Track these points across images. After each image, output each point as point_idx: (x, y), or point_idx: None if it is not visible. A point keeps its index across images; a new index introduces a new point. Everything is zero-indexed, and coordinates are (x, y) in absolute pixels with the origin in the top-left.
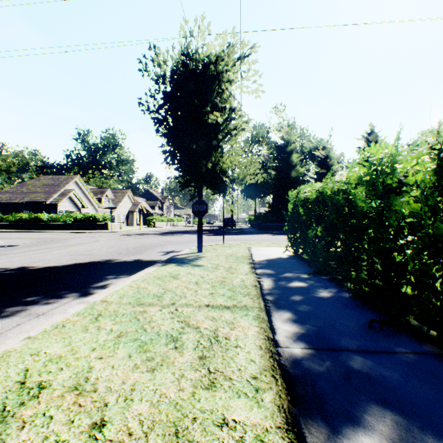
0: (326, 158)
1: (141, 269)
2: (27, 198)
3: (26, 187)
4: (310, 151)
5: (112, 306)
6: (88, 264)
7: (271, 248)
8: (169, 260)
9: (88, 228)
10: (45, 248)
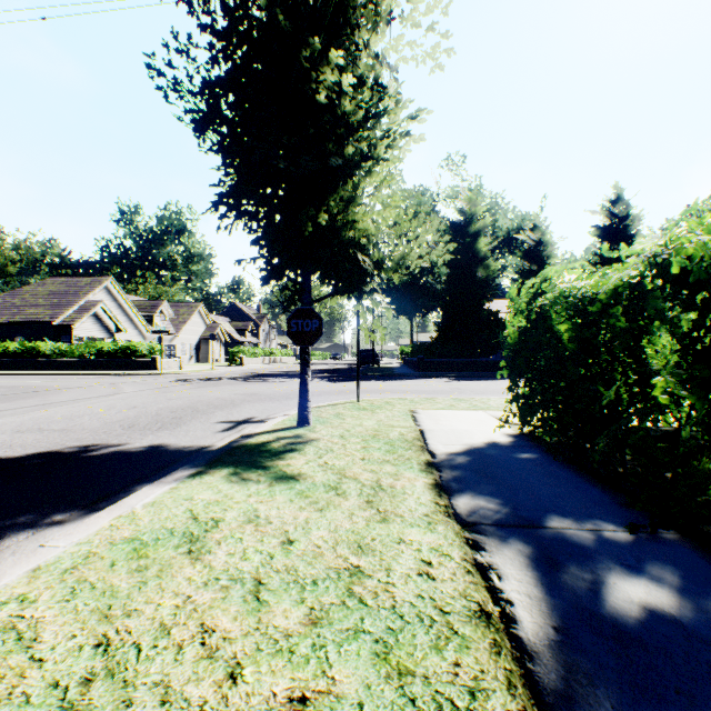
0: (538, 244)
1: (139, 483)
2: (20, 315)
3: (21, 298)
4: (508, 235)
5: None
6: (23, 461)
7: (460, 412)
8: (220, 454)
9: (123, 368)
10: None
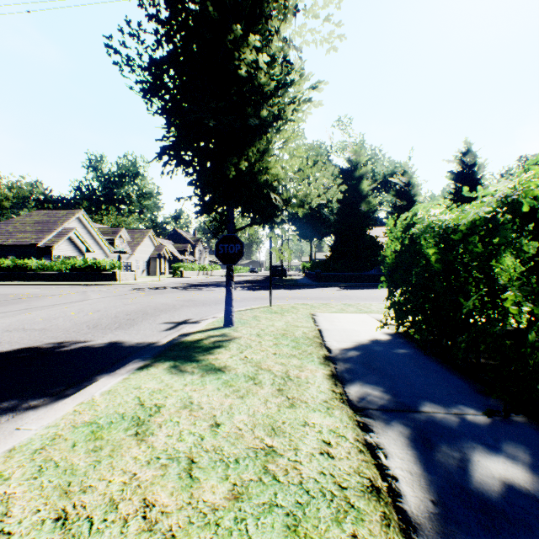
0: (407, 185)
1: (99, 374)
2: (12, 239)
3: (13, 226)
4: (384, 178)
5: None
6: (9, 355)
7: (349, 315)
8: (163, 350)
9: (91, 279)
10: None
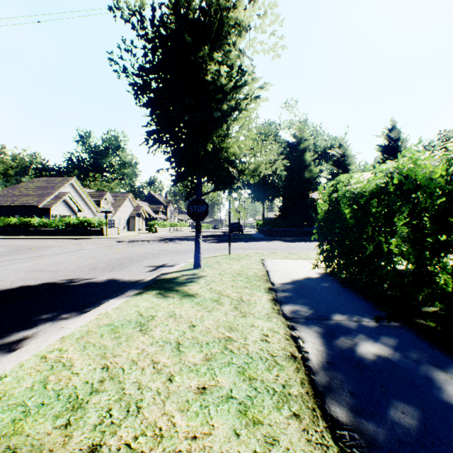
0: (342, 156)
1: (106, 299)
2: (18, 201)
3: (18, 190)
4: (324, 151)
5: None
6: (37, 287)
7: (291, 260)
8: (150, 283)
9: (83, 234)
10: (6, 261)
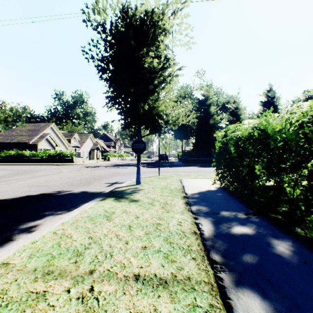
0: (236, 109)
1: (82, 203)
2: (15, 139)
3: (15, 132)
4: (223, 105)
5: (6, 278)
6: (38, 196)
7: (199, 179)
8: (109, 193)
9: (59, 162)
10: (13, 179)
